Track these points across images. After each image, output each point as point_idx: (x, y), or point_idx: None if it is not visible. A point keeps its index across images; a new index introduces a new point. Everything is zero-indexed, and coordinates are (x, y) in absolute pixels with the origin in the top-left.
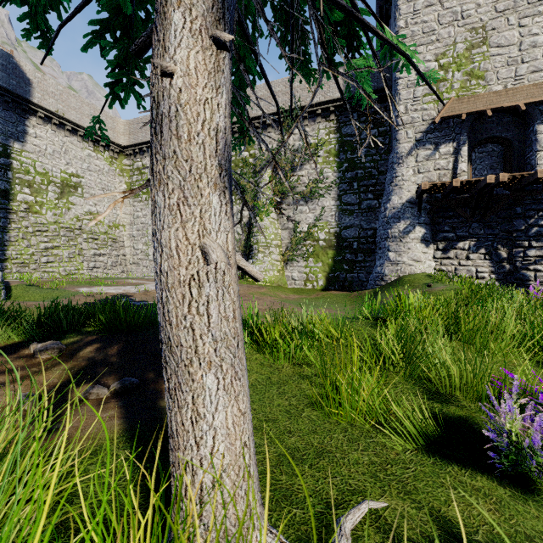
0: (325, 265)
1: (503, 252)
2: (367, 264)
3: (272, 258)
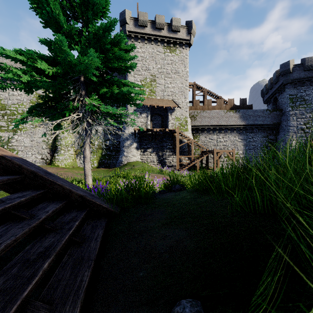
0: (97, 157)
1: (160, 153)
2: (117, 156)
3: (69, 153)
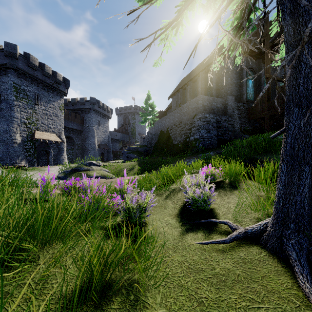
0: None
1: None
2: None
3: None
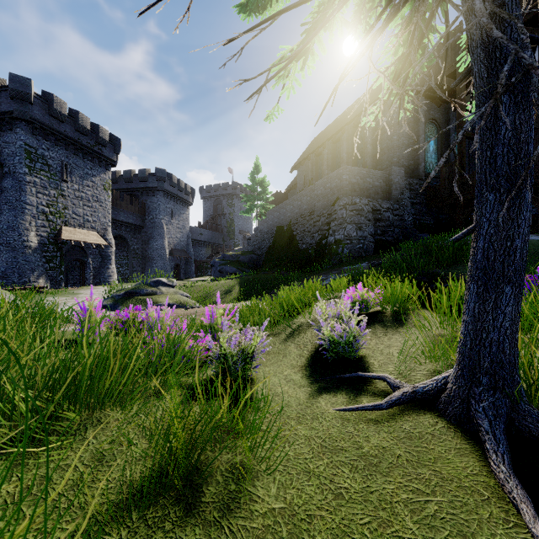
0: None
1: None
2: None
3: None
